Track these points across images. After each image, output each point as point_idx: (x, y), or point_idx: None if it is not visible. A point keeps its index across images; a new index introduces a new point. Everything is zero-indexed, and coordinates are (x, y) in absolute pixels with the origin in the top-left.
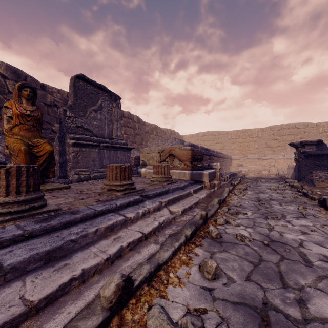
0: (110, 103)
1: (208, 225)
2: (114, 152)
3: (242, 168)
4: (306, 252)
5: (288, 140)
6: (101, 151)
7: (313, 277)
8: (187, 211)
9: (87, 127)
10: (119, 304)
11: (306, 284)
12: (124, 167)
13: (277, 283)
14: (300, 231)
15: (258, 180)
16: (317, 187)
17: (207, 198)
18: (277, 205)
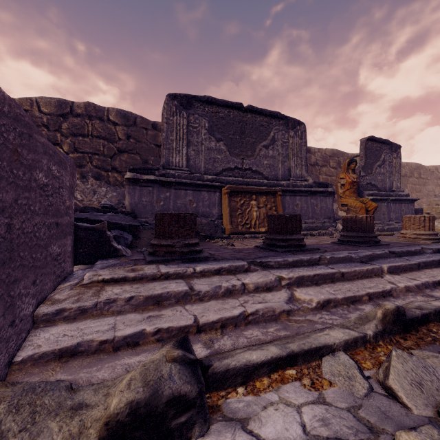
0: (391, 155)
1: None
2: (398, 206)
3: None
4: None
5: None
6: (388, 205)
7: None
8: None
9: (373, 183)
10: None
11: None
12: None
13: None
14: None
15: None
16: None
17: None
18: None
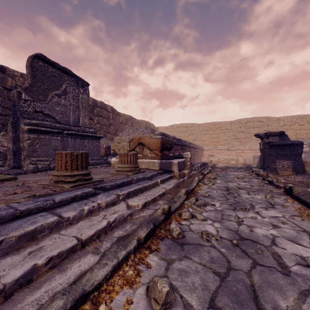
0: (76, 88)
1: (171, 221)
2: (80, 141)
3: (212, 158)
4: (280, 252)
5: (253, 132)
6: (65, 139)
7: (294, 293)
8: (150, 205)
9: (49, 113)
10: None
11: (287, 308)
12: (77, 155)
13: (250, 309)
14: (271, 224)
15: (227, 169)
16: (280, 176)
17: (175, 188)
18: (245, 194)
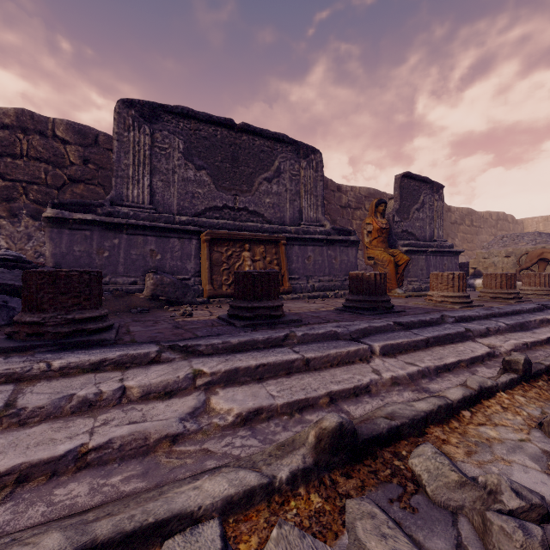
0: (431, 196)
1: None
2: (439, 259)
3: None
4: None
5: None
6: (428, 258)
7: None
8: None
9: (411, 231)
10: None
11: None
12: (510, 276)
13: None
14: None
15: None
16: None
17: None
18: None
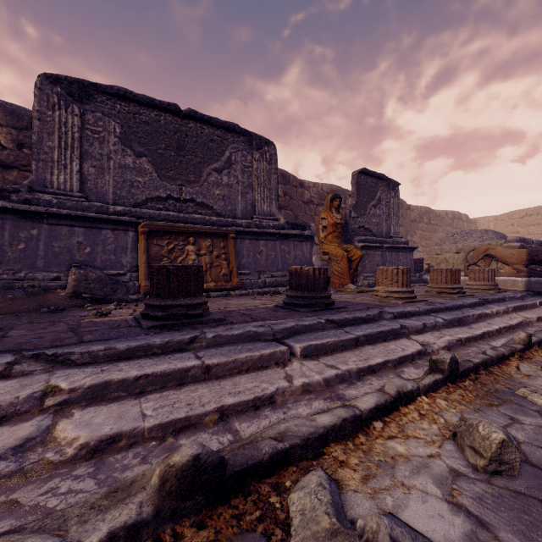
0: (388, 193)
1: None
2: (395, 255)
3: None
4: None
5: None
6: (383, 254)
7: None
8: None
9: (367, 227)
10: (527, 345)
11: None
12: (455, 271)
13: None
14: None
15: None
16: None
17: None
18: None
